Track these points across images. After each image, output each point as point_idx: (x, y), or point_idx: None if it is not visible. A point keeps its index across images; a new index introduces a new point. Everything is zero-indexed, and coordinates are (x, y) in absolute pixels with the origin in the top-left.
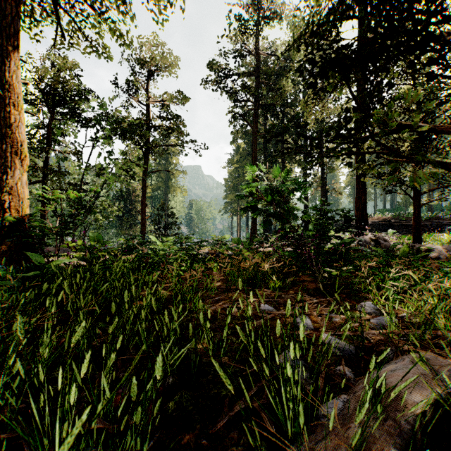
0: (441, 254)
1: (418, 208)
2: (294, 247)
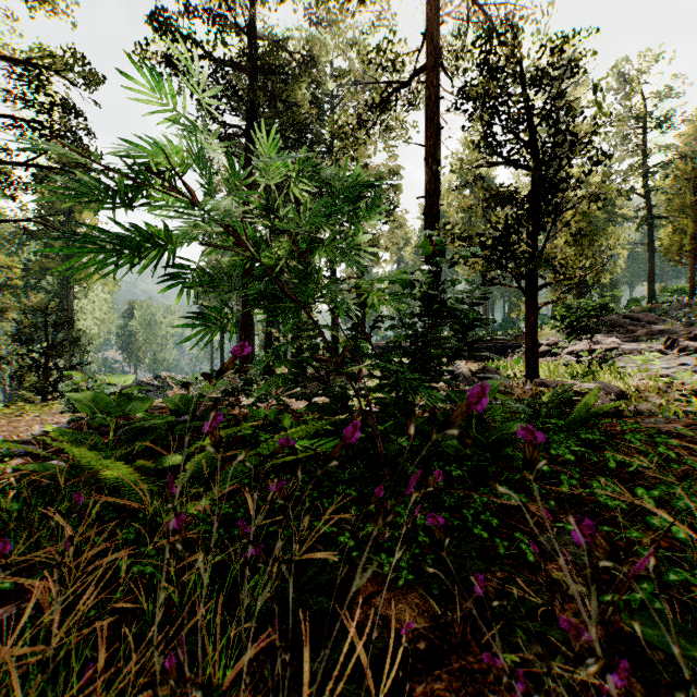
0: (605, 402)
1: (535, 313)
2: (318, 385)
